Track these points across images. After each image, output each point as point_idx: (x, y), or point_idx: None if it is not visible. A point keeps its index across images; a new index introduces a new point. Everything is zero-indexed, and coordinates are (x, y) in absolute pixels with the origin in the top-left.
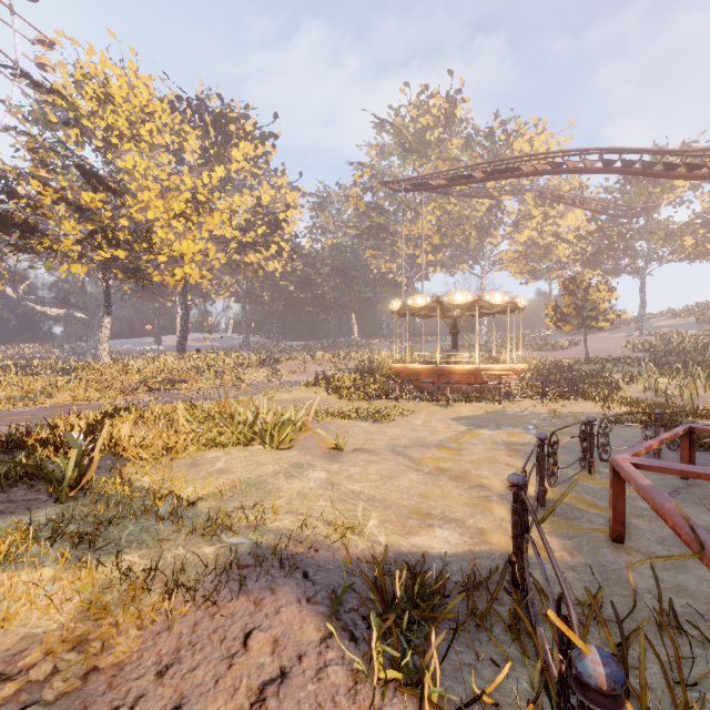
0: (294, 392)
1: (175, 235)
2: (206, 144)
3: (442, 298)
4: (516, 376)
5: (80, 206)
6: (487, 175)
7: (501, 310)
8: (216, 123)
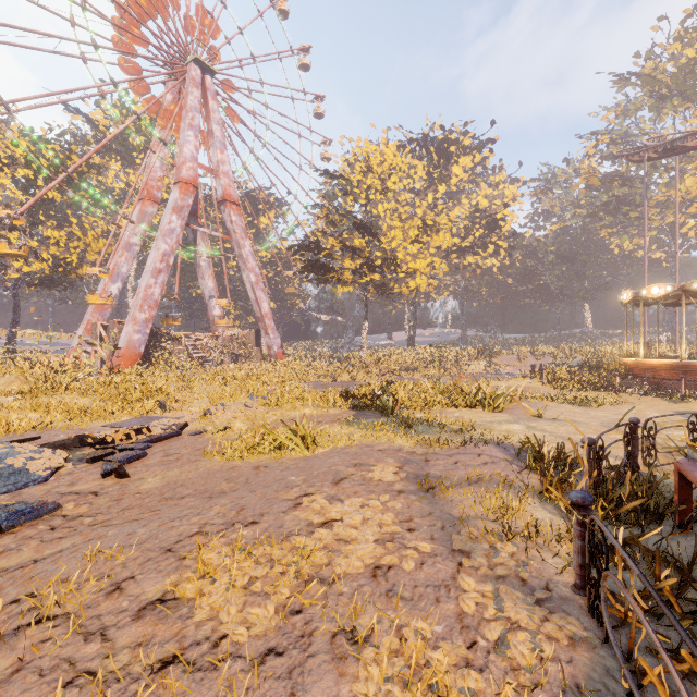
0: (509, 381)
1: (411, 256)
2: (431, 170)
3: (687, 286)
4: None
5: (353, 248)
6: None
7: None
8: (439, 150)
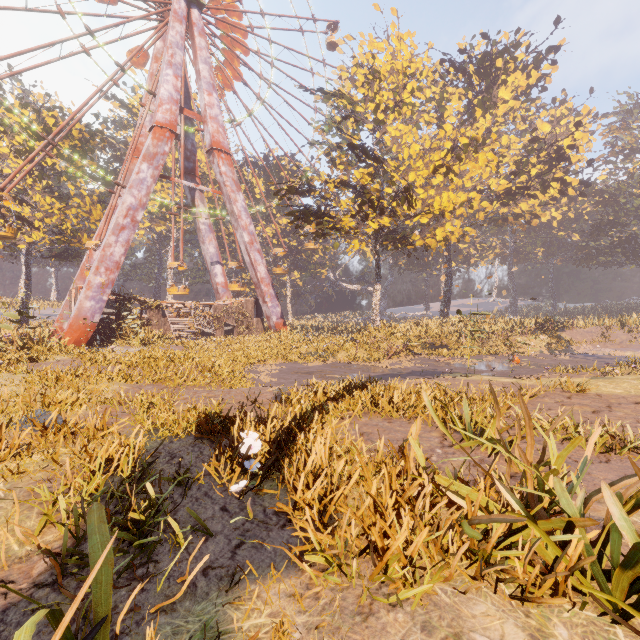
0: (619, 379)
1: (435, 190)
2: (469, 98)
3: None
4: None
5: (354, 186)
6: None
7: None
8: (480, 69)
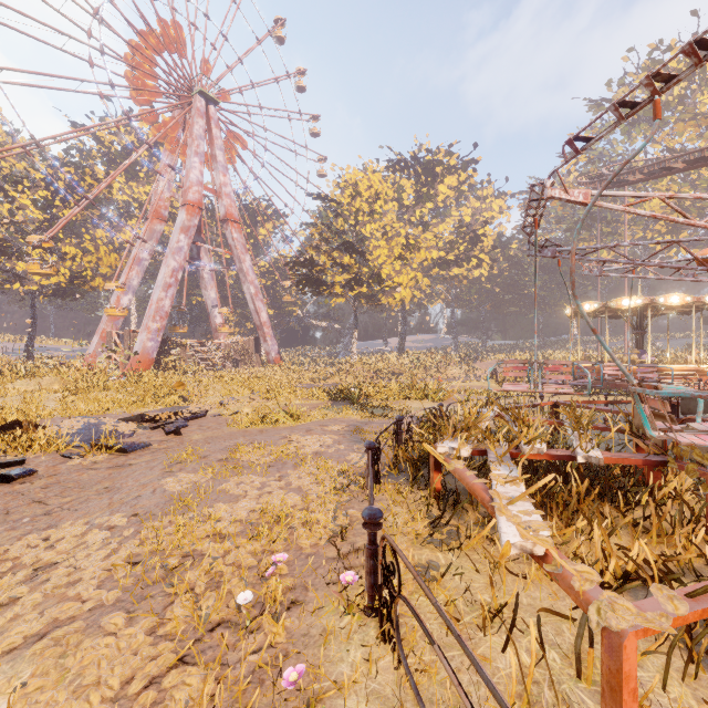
0: (472, 382)
1: (395, 272)
2: (418, 189)
3: (608, 304)
4: (698, 377)
5: (343, 265)
6: (691, 164)
7: (703, 307)
8: (426, 170)
